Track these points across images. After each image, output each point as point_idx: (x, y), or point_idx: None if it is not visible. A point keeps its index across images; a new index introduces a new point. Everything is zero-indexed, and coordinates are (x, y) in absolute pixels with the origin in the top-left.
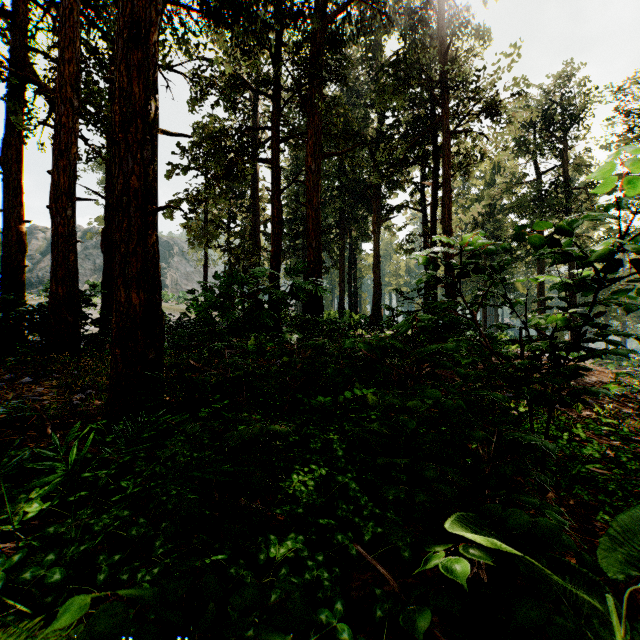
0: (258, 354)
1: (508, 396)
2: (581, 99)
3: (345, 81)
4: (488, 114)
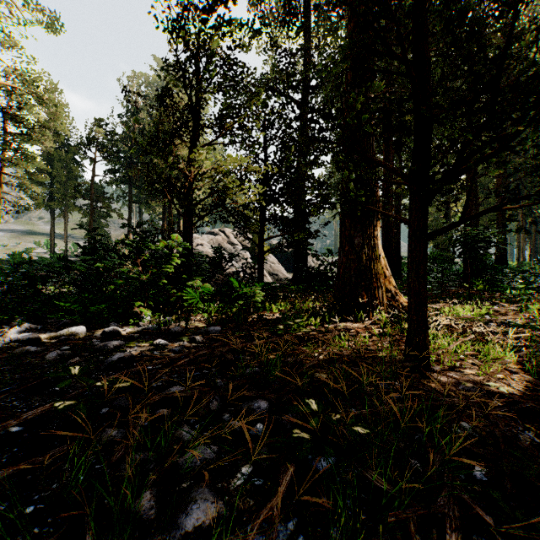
0: None
1: None
2: None
3: None
4: None
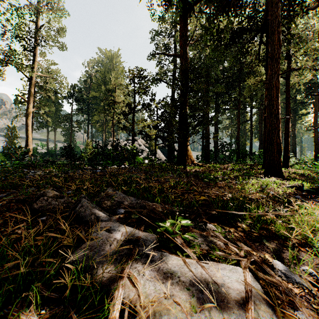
0: None
1: None
2: None
3: None
4: None
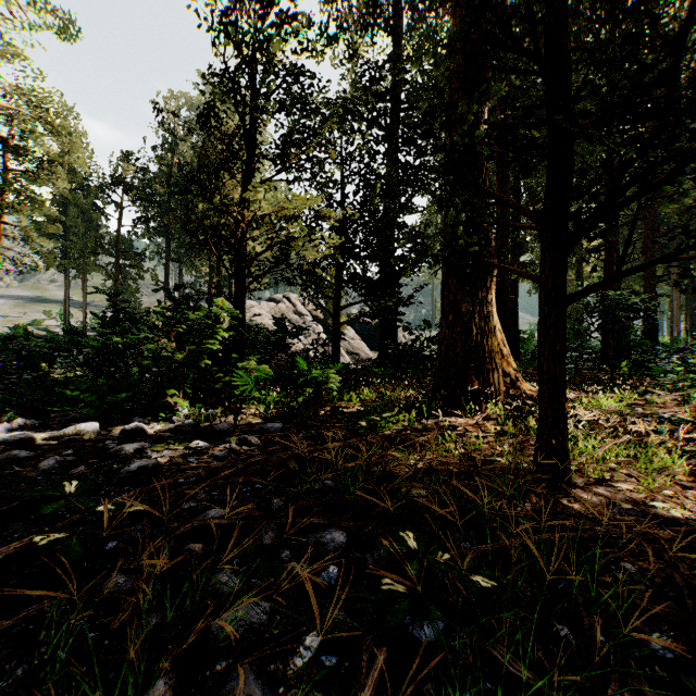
0: None
1: None
2: None
3: None
4: None
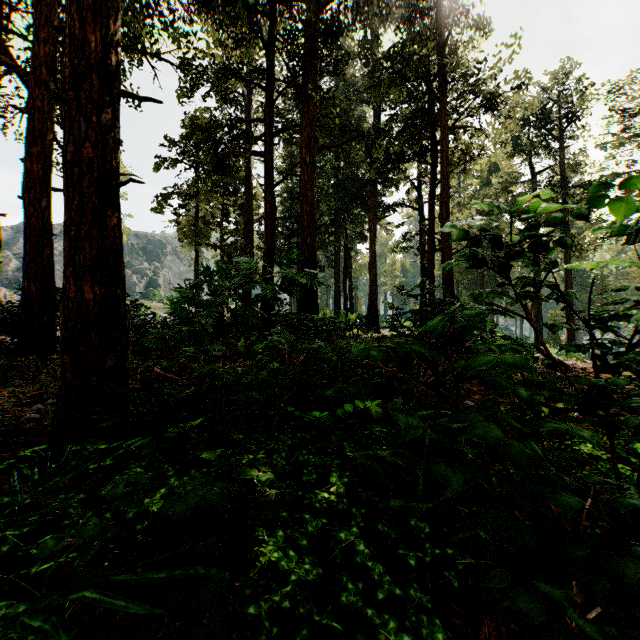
0: (249, 356)
1: (561, 418)
2: (578, 98)
3: (341, 71)
4: (487, 109)
